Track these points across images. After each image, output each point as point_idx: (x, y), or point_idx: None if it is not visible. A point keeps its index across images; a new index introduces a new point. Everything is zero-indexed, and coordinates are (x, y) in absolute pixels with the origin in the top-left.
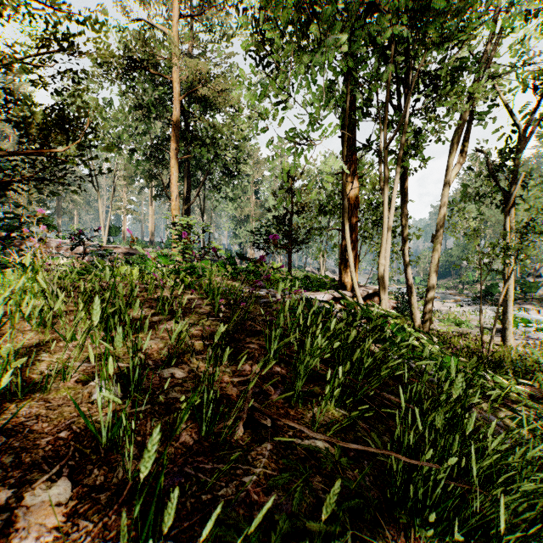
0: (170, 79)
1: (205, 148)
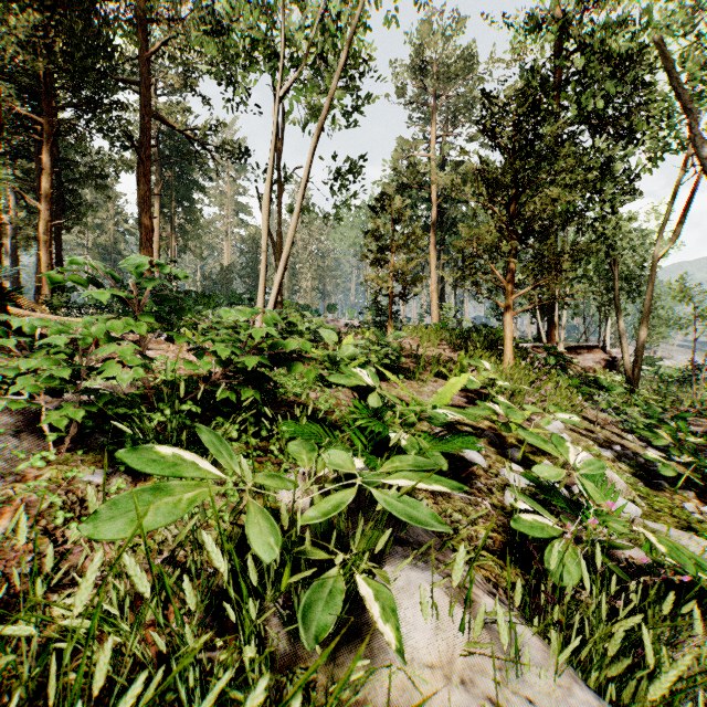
0: (430, 188)
1: (458, 235)
